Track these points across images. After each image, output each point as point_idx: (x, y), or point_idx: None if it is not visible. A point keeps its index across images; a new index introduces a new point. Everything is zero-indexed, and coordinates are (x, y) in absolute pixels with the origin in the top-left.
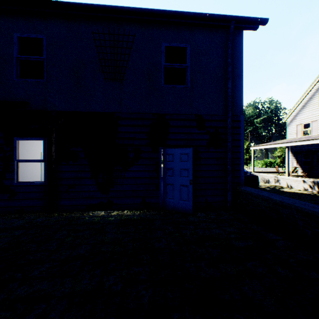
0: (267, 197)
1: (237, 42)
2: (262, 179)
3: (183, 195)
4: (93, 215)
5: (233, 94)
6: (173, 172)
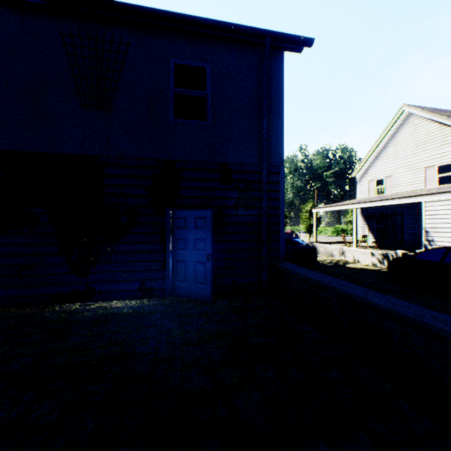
0: (305, 275)
1: (276, 66)
2: (325, 252)
3: (198, 275)
4: (61, 310)
5: (270, 137)
6: (185, 243)
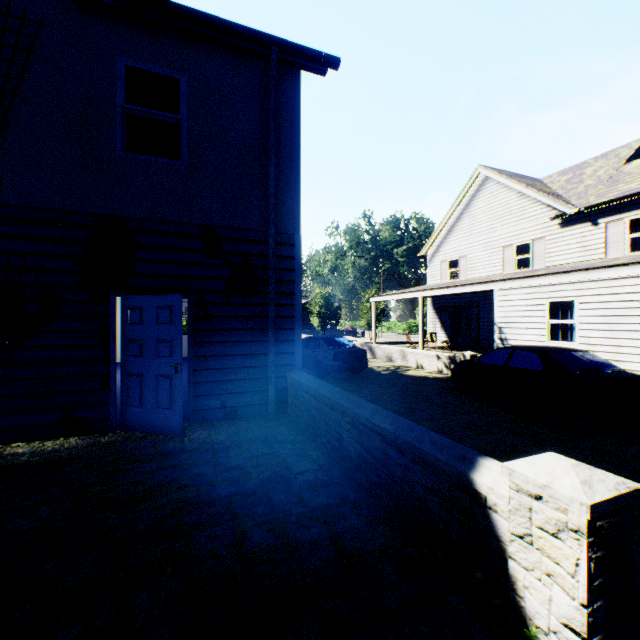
0: (316, 390)
1: (289, 91)
2: (385, 356)
3: (162, 396)
4: None
5: (281, 192)
6: (142, 347)
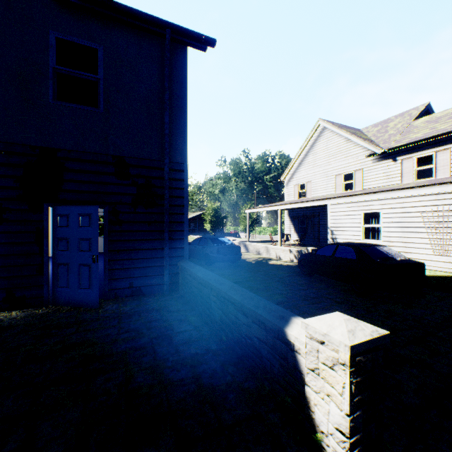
0: (195, 273)
1: (179, 61)
2: (255, 250)
3: (83, 279)
4: None
5: (174, 133)
6: (68, 244)
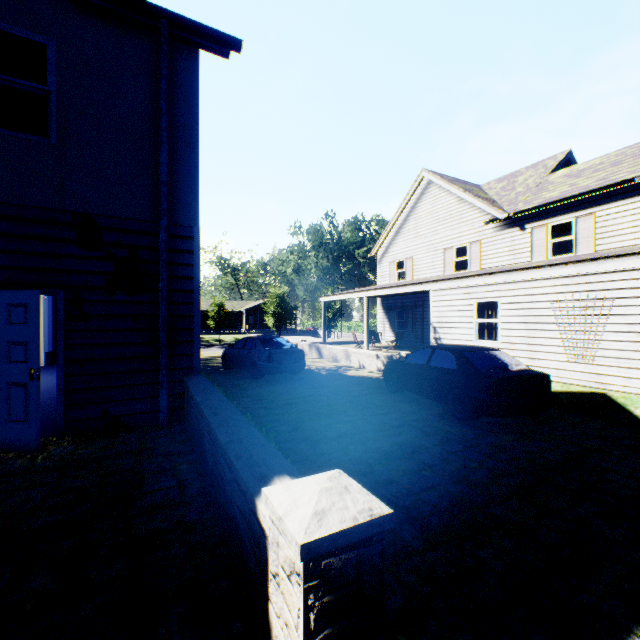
0: (194, 396)
1: (186, 70)
2: (331, 356)
3: (15, 408)
4: None
5: (177, 181)
6: None
